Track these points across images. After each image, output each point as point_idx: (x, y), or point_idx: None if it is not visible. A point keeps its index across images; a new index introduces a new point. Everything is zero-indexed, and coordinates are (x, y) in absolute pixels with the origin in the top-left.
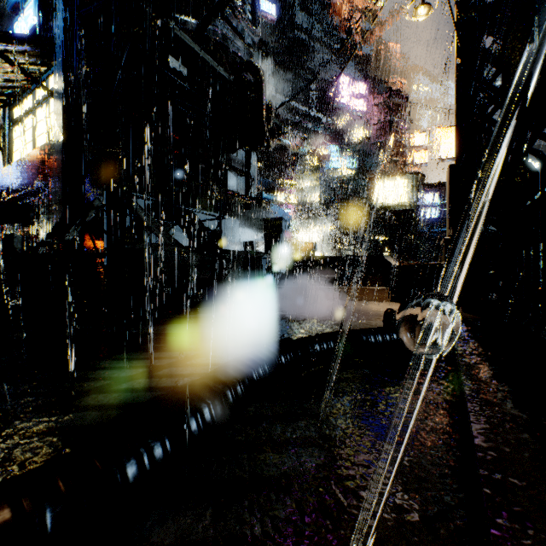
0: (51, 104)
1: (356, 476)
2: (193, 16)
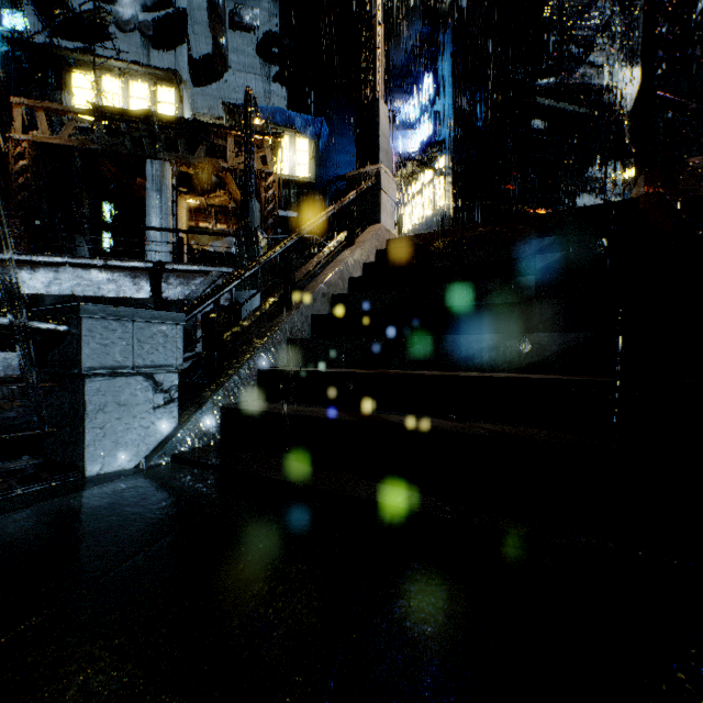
0: (437, 183)
1: None
2: (551, 76)
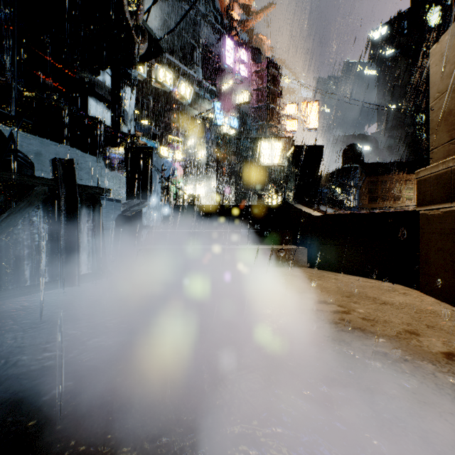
0: None
1: None
2: None
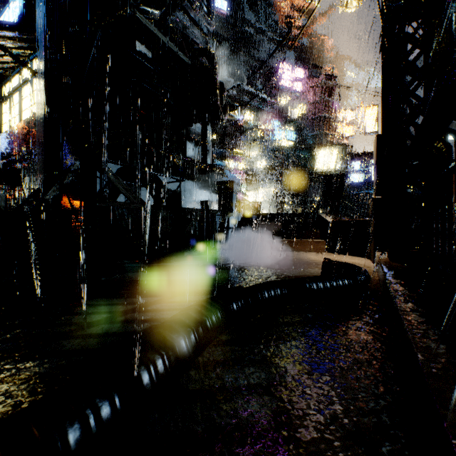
0: (35, 83)
1: (308, 428)
2: (157, 8)
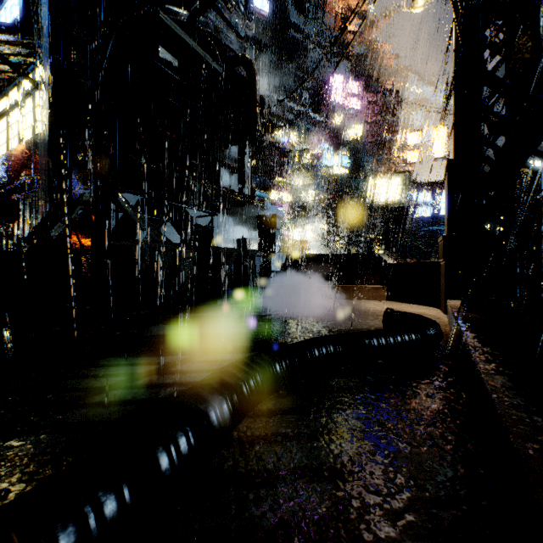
0: (37, 97)
1: (371, 524)
2: (184, 7)
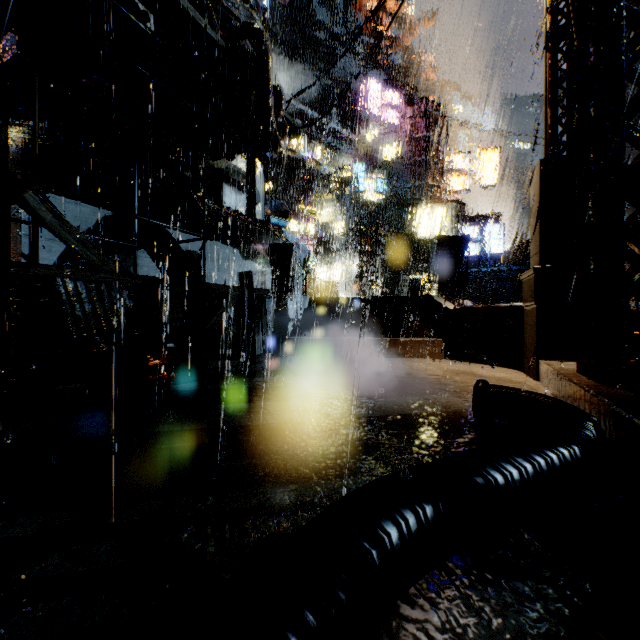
0: None
1: None
2: None
